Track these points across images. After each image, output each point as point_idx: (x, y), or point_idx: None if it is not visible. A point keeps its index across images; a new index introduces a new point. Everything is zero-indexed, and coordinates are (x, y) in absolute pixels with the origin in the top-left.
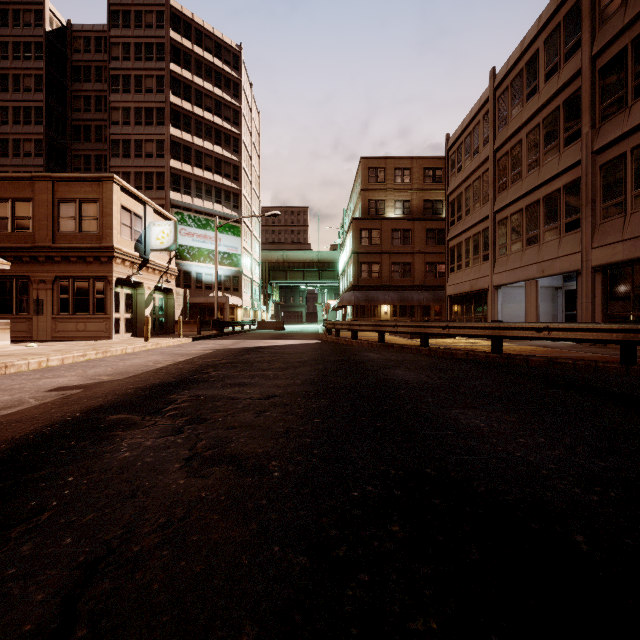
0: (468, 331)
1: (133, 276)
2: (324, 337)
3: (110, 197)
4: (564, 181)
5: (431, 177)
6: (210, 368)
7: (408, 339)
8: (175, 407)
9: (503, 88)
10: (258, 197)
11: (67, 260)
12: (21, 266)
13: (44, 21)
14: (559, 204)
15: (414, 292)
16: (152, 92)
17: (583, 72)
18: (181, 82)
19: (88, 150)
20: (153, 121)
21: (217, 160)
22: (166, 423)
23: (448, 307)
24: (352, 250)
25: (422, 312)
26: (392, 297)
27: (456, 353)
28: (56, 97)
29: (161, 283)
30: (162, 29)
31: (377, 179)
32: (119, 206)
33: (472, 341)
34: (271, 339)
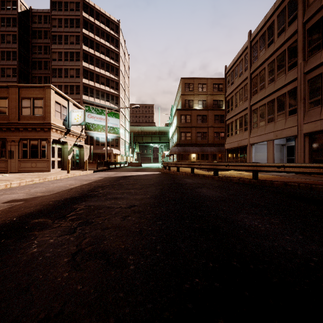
0: (239, 167)
1: (62, 138)
2: (162, 170)
3: (49, 96)
4: (288, 89)
5: (217, 88)
6: (100, 188)
7: (206, 171)
8: (75, 213)
9: (255, 41)
10: (128, 98)
11: (26, 130)
12: (2, 133)
13: (17, 7)
14: (285, 101)
15: (208, 147)
16: (73, 44)
17: (298, 31)
18: (88, 39)
19: (40, 74)
20: (74, 59)
21: (107, 79)
22: (66, 225)
23: (226, 155)
24: (176, 125)
25: (212, 157)
26: (197, 149)
27: (233, 179)
28: (23, 46)
29: (77, 142)
30: (78, 11)
31: (189, 89)
32: (54, 101)
33: (240, 172)
34: (134, 171)
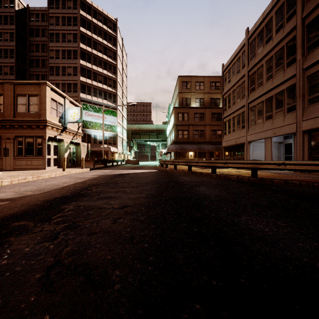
0: (238, 165)
1: (58, 136)
2: (159, 168)
3: (45, 93)
4: (286, 85)
5: (214, 86)
6: (93, 186)
7: (203, 169)
8: (61, 215)
9: (253, 38)
10: (126, 97)
11: (21, 127)
12: None
13: (14, 4)
14: (284, 98)
15: (205, 145)
16: (71, 42)
17: (297, 27)
18: (86, 37)
19: (38, 72)
20: (71, 57)
21: (104, 77)
22: (49, 229)
23: (223, 152)
24: (174, 123)
25: (209, 155)
26: (194, 147)
27: (231, 177)
28: (21, 44)
29: (73, 140)
30: (76, 9)
31: (186, 87)
32: (50, 98)
33: (238, 170)
34: (131, 169)
